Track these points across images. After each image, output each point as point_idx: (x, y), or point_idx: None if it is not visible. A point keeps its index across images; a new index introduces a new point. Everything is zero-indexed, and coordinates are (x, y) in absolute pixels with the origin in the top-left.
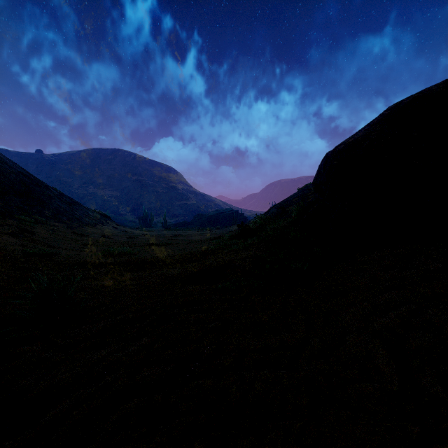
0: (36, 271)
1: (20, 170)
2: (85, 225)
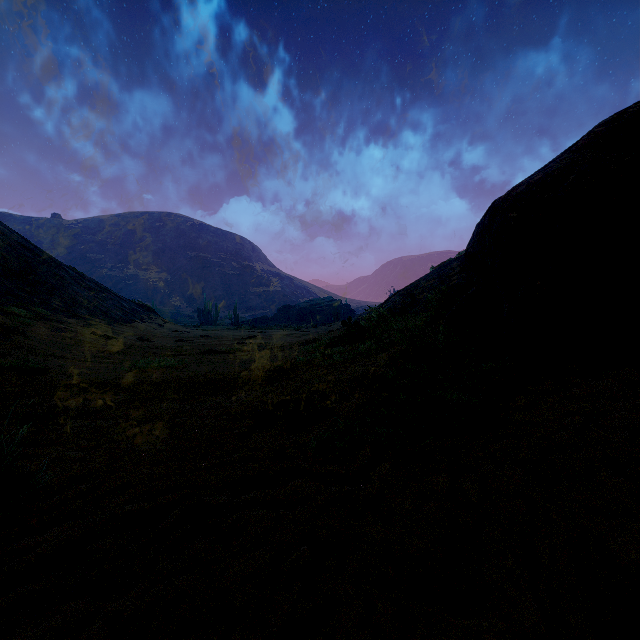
0: (5, 399)
1: (20, 240)
2: (114, 322)
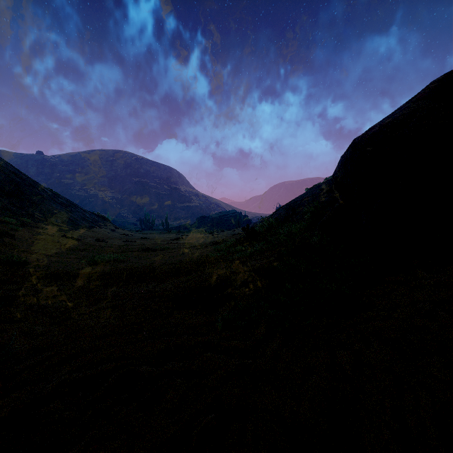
0: None
1: (12, 170)
2: (79, 228)
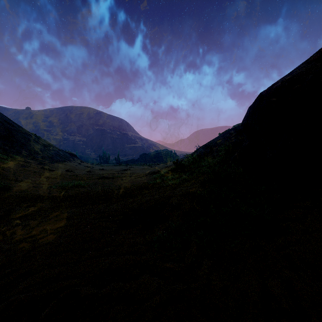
0: None
1: (6, 120)
2: (55, 162)
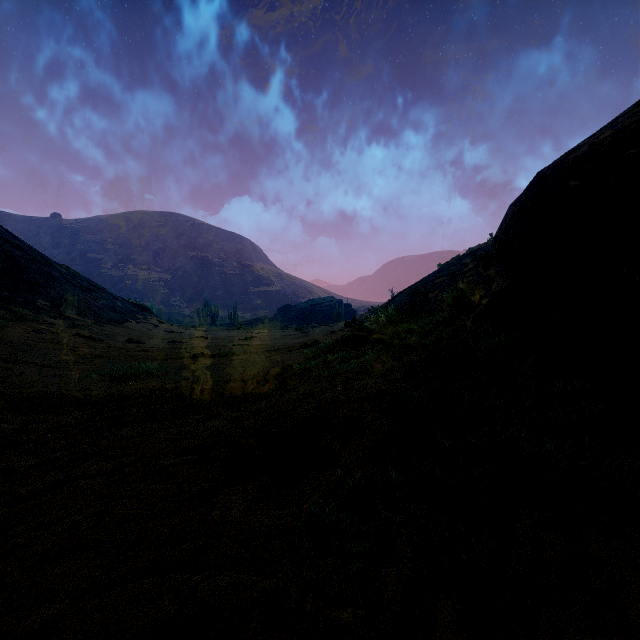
0: None
1: (8, 237)
2: (105, 323)
